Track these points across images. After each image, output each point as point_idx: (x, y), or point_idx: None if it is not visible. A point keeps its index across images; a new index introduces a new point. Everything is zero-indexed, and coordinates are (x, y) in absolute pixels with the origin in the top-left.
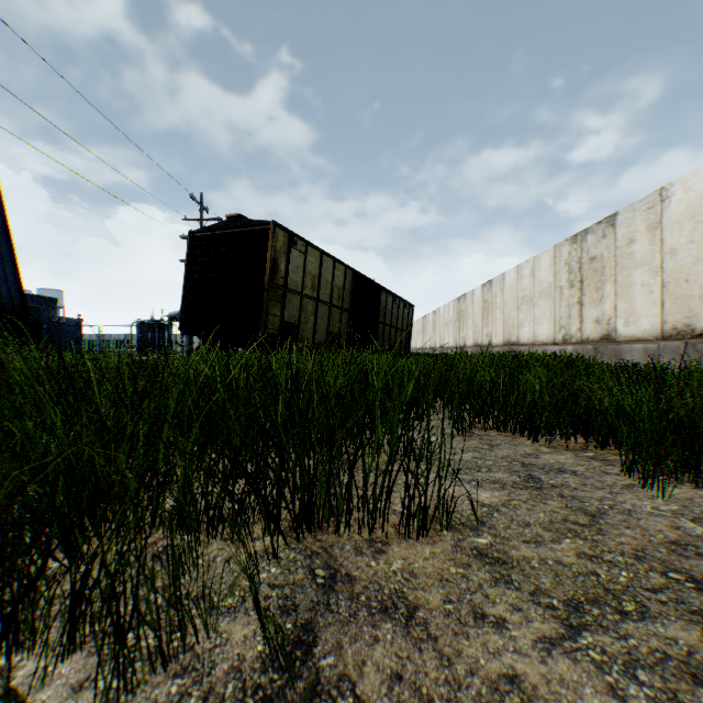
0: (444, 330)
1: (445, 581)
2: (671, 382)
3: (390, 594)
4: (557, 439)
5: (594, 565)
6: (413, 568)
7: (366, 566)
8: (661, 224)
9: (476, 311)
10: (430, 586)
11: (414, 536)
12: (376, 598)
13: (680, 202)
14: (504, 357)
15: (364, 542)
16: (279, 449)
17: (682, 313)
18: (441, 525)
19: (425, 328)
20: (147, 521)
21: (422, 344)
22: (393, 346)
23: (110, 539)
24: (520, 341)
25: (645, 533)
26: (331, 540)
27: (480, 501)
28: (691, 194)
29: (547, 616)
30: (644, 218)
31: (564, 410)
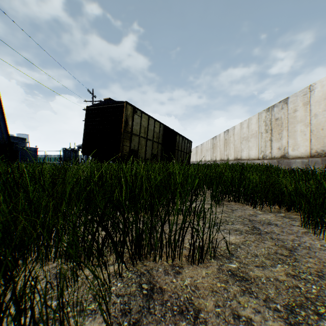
0: (206, 153)
1: (215, 292)
2: (320, 178)
3: (184, 301)
4: (265, 207)
5: (296, 281)
6: (196, 283)
7: (170, 282)
8: (310, 102)
9: (221, 144)
10: (206, 295)
11: (196, 263)
12: (176, 303)
13: (319, 92)
14: (235, 165)
15: (169, 266)
16: (123, 216)
17: (320, 145)
18: (210, 256)
19: (197, 152)
20: (53, 254)
21: (195, 159)
22: (182, 160)
23: (18, 276)
24: (242, 158)
25: (320, 260)
26: (151, 265)
27: (230, 241)
28: (324, 88)
29: (275, 317)
30: (301, 99)
31: (268, 192)
